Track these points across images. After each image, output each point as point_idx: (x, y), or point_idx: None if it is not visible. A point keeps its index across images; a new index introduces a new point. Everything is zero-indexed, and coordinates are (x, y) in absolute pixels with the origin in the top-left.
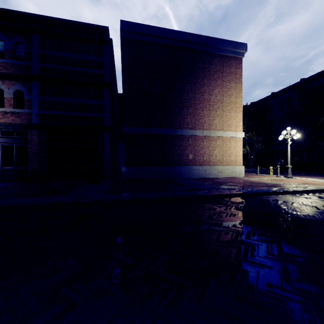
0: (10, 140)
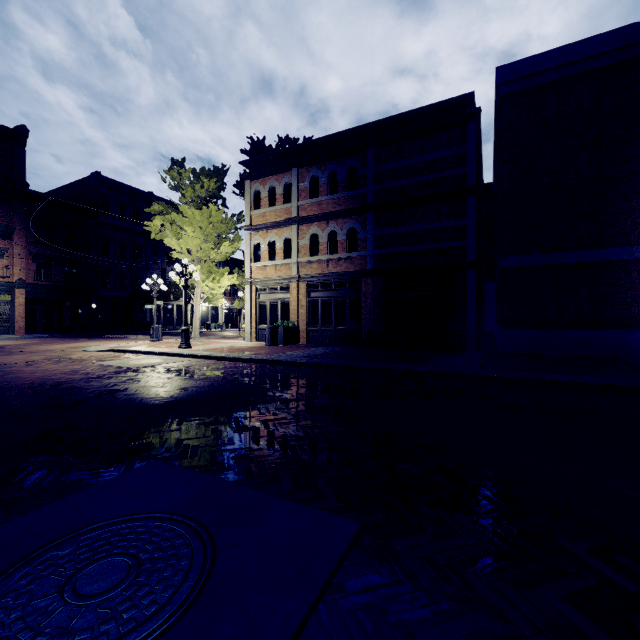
0: (342, 293)
